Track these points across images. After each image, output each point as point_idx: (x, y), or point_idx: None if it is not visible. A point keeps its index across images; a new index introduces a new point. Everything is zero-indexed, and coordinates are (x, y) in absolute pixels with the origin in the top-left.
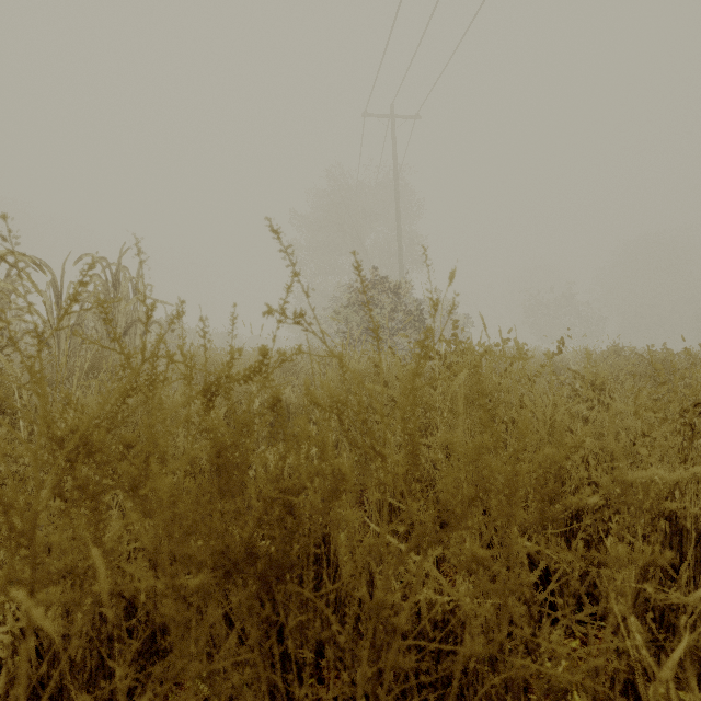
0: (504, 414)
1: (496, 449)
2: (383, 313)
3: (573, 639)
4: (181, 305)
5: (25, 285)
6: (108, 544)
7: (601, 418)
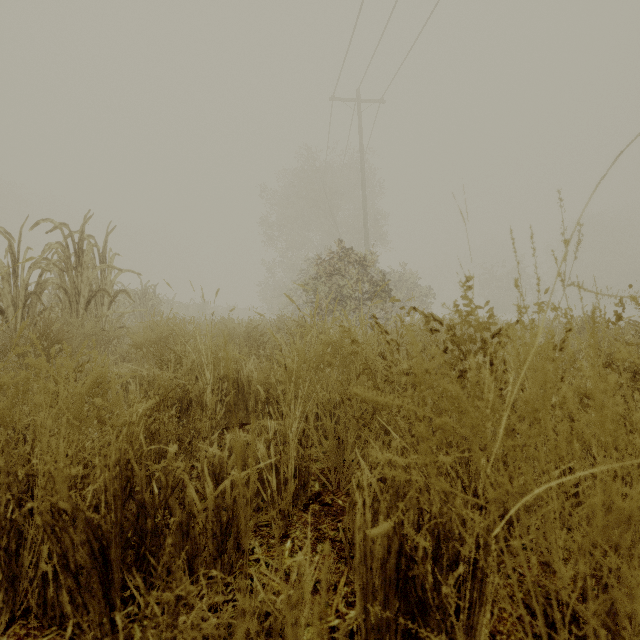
0: None
1: None
2: (351, 284)
3: None
4: None
5: None
6: None
7: None
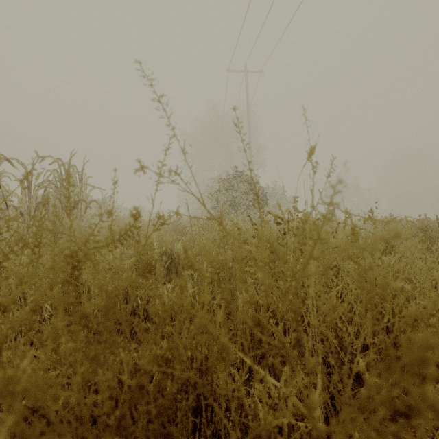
0: (377, 275)
1: (371, 310)
2: (241, 195)
3: (392, 436)
4: (67, 170)
5: (8, 176)
6: (28, 373)
7: (397, 266)
